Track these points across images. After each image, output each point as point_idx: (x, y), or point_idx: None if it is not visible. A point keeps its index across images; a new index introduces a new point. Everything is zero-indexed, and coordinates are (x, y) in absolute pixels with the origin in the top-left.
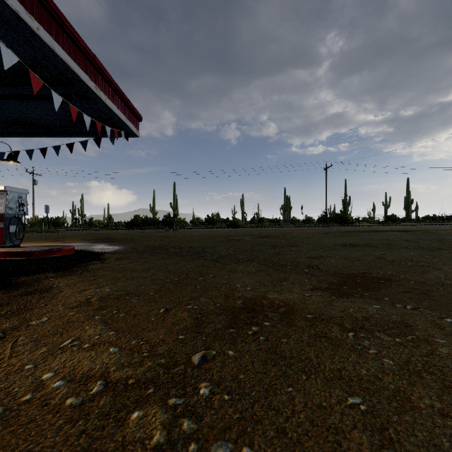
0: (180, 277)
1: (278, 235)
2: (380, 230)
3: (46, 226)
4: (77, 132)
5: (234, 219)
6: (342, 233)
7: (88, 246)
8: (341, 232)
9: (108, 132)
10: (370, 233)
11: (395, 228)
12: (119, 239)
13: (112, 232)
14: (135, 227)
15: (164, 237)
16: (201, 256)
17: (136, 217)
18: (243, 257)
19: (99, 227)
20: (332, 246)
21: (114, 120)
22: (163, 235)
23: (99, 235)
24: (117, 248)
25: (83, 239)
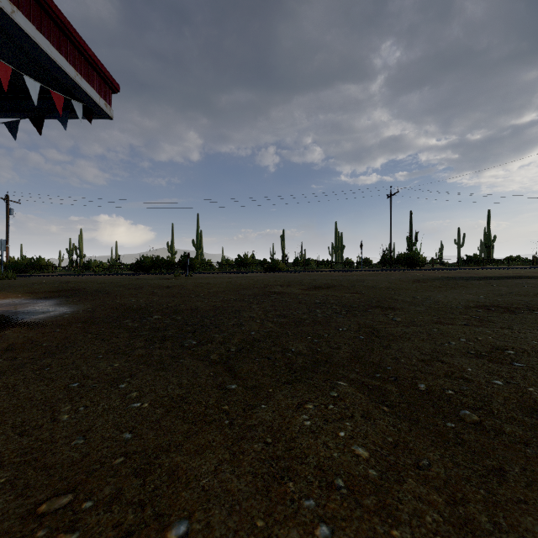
0: (20, 533)
1: (343, 284)
2: (489, 276)
3: (0, 270)
4: (1, 107)
5: (273, 260)
6: (441, 281)
7: (18, 307)
8: (437, 279)
9: (33, 90)
10: (487, 281)
11: (502, 273)
12: (88, 291)
13: (96, 278)
14: (142, 270)
15: (162, 288)
16: (201, 343)
17: (144, 257)
18: (299, 348)
19: (95, 270)
20: (464, 309)
21: (60, 82)
22: (163, 284)
23: (65, 284)
24: (60, 312)
25: (31, 291)
